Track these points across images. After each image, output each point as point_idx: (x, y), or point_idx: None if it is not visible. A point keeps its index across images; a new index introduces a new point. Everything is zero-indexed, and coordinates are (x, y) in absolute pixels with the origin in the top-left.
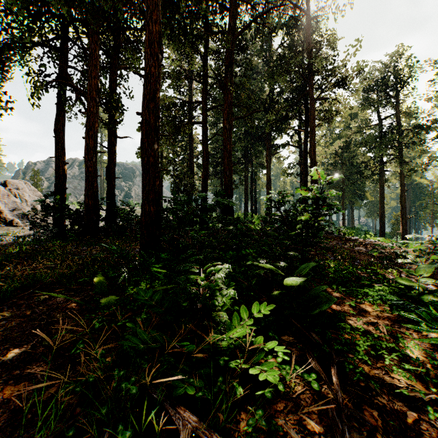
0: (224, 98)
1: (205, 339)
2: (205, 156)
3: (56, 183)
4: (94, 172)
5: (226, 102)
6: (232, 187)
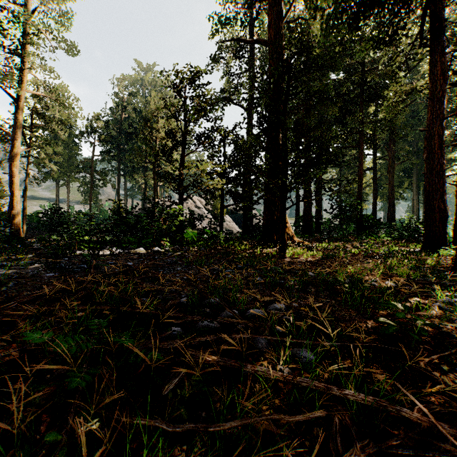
0: (388, 154)
1: (380, 237)
2: (375, 188)
3: (296, 210)
4: (319, 206)
5: (390, 155)
6: (394, 206)
